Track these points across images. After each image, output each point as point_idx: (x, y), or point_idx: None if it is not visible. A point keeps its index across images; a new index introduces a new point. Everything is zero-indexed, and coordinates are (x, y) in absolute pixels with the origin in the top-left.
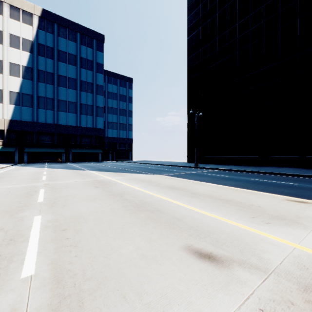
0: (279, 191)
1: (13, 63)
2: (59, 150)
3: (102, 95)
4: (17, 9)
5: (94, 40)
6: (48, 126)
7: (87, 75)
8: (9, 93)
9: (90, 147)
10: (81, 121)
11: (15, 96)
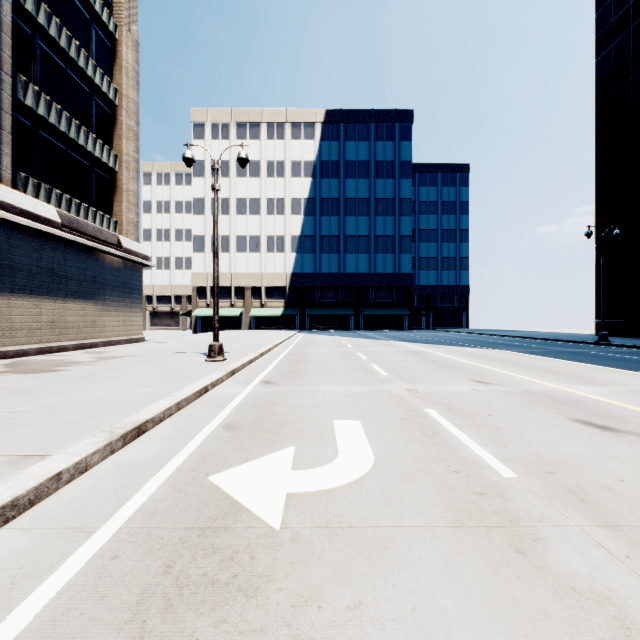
0: None
1: (295, 197)
2: (346, 312)
3: (409, 215)
4: (298, 124)
5: (396, 125)
6: (332, 277)
7: (384, 187)
8: (291, 238)
9: (390, 306)
10: (376, 264)
11: (297, 241)
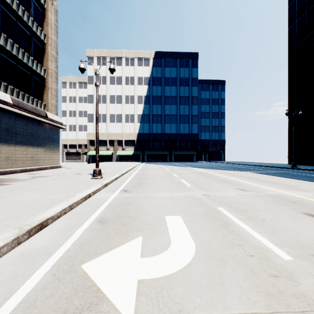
0: None
1: (139, 95)
2: (165, 153)
3: (196, 104)
4: (141, 58)
5: (190, 60)
6: (158, 135)
7: (184, 91)
8: (137, 116)
9: (187, 150)
10: (180, 129)
11: (140, 117)
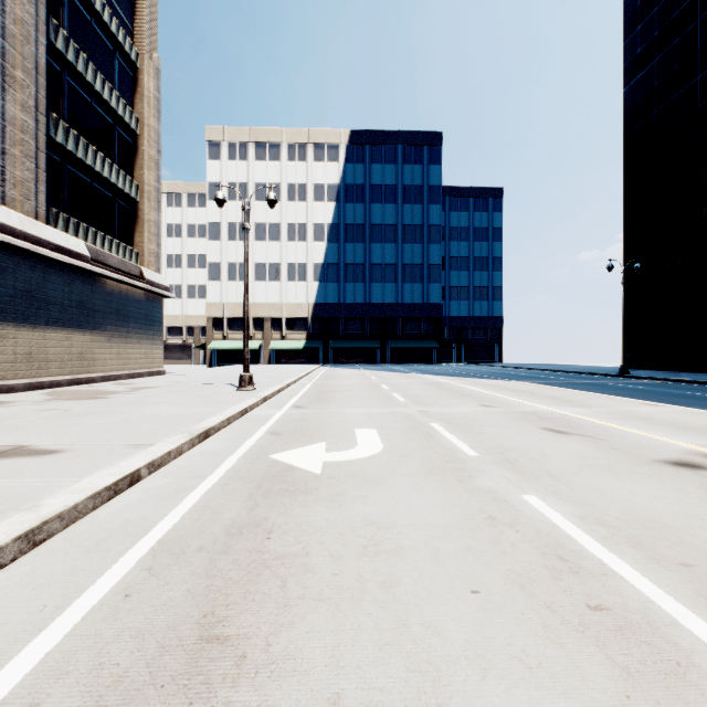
0: (665, 400)
1: (318, 223)
2: (372, 345)
3: (439, 242)
4: (321, 145)
5: (424, 148)
6: (357, 308)
7: (412, 213)
8: (313, 266)
9: (418, 339)
10: (404, 294)
11: (320, 269)
